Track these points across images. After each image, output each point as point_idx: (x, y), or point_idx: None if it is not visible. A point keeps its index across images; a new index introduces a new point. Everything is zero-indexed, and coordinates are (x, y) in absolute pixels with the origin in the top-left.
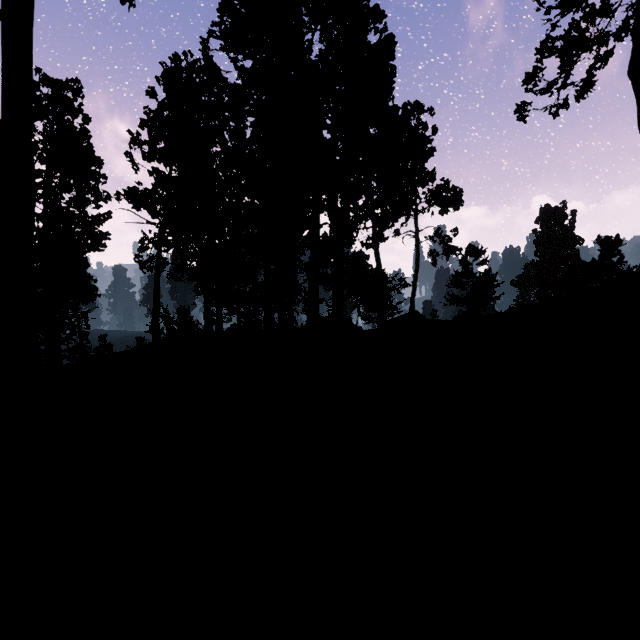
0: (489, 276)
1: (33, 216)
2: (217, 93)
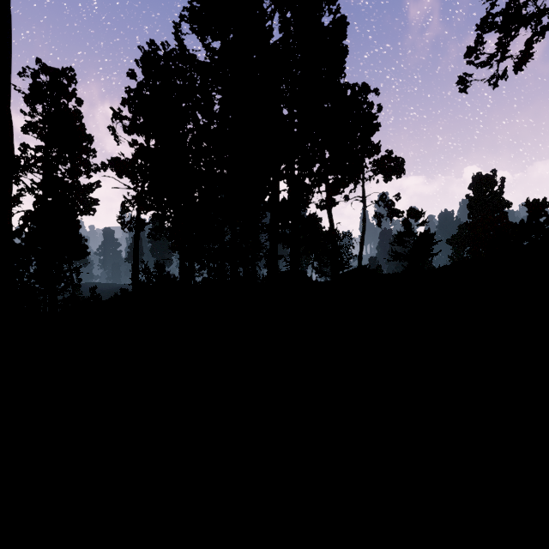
0: (428, 235)
1: (11, 174)
2: (190, 78)
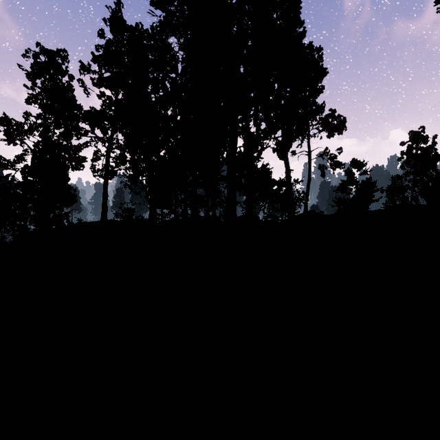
0: (370, 183)
1: None
2: None
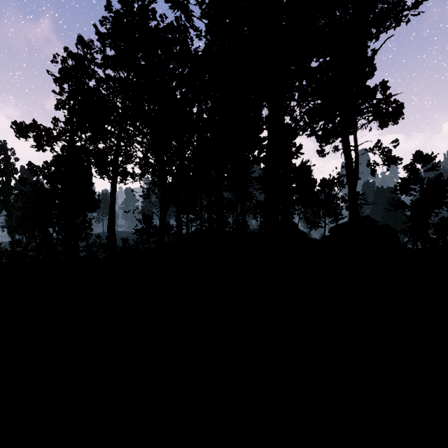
0: (442, 181)
1: None
2: (185, 45)
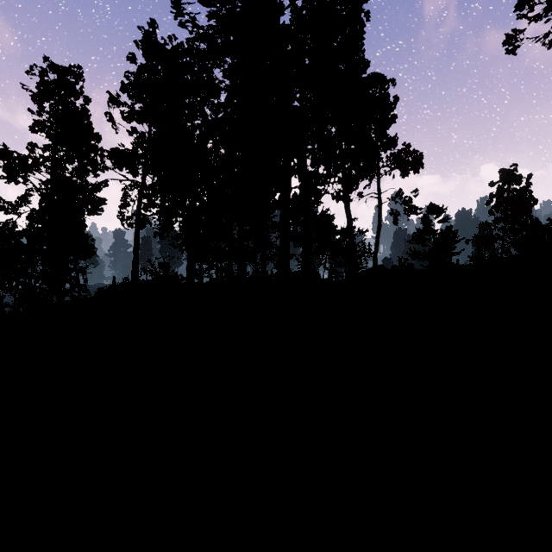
0: (450, 233)
1: None
2: (198, 72)
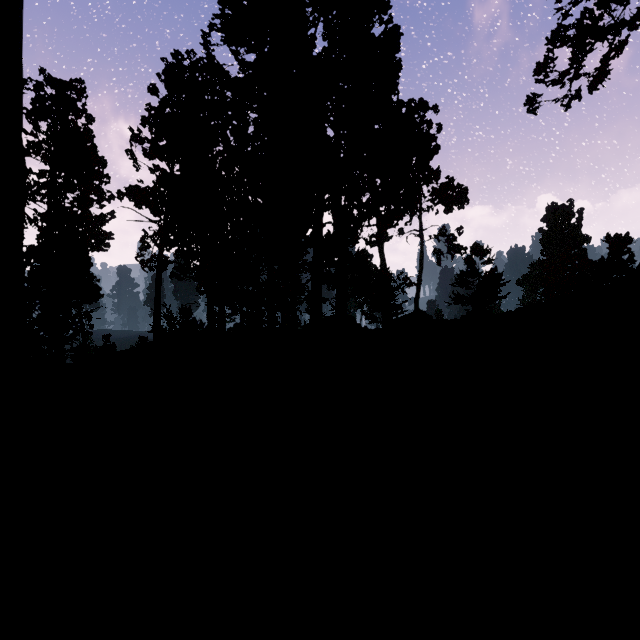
0: (495, 275)
1: (23, 209)
2: (220, 92)
